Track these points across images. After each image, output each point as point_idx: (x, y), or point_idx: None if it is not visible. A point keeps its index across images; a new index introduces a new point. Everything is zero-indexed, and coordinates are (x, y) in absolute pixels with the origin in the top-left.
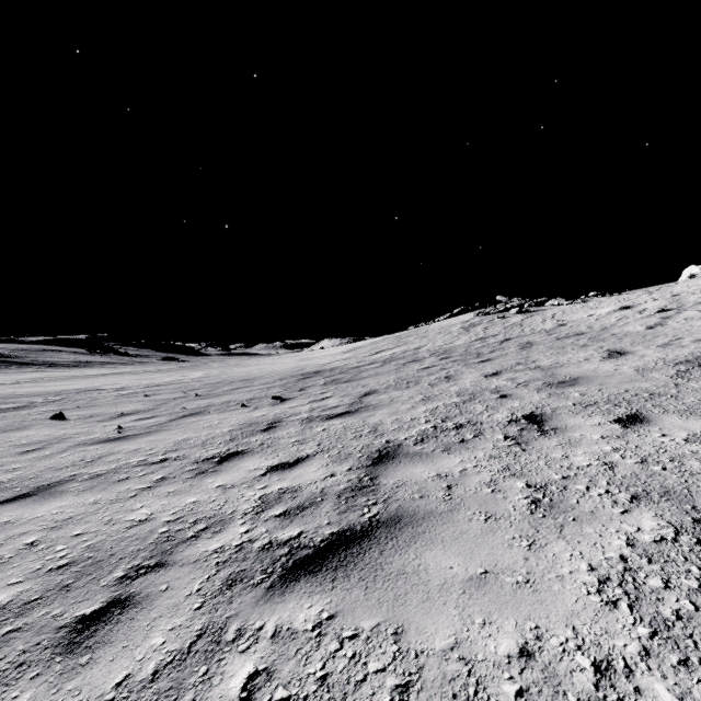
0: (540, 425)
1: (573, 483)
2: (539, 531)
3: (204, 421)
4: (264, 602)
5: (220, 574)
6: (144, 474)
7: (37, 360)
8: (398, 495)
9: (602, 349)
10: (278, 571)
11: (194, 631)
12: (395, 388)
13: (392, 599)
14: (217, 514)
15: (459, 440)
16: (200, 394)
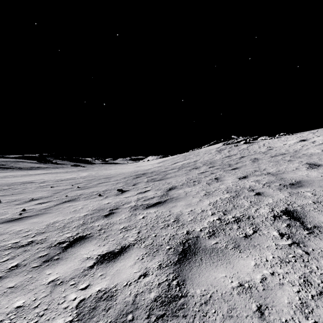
0: (301, 222)
1: None
2: None
3: (73, 206)
4: None
5: None
6: (6, 260)
7: (12, 166)
8: (209, 321)
9: (303, 163)
10: None
11: None
12: (187, 185)
13: None
14: None
15: (243, 235)
16: (80, 186)
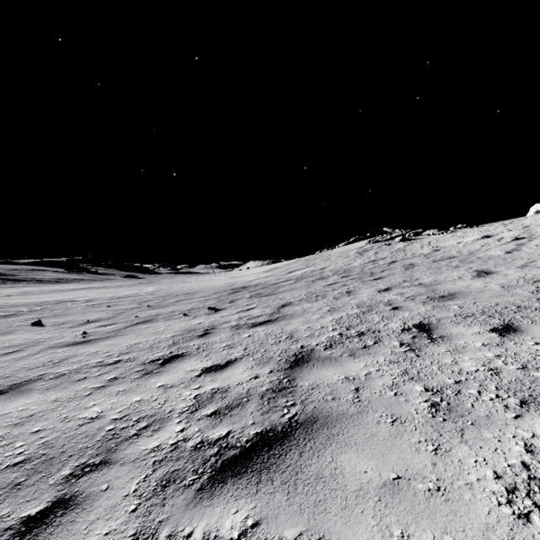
0: (429, 333)
1: (465, 387)
2: (442, 435)
3: (152, 327)
4: (194, 506)
5: (156, 474)
6: (99, 374)
7: (27, 278)
8: (313, 397)
9: (472, 270)
10: (208, 471)
11: (127, 536)
12: (307, 300)
13: (313, 506)
14: (157, 412)
15: (362, 346)
16: (152, 305)
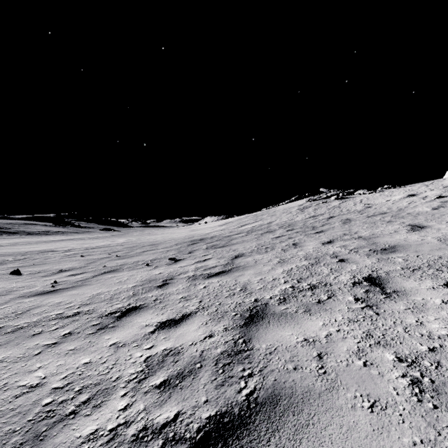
0: (381, 287)
1: (444, 358)
2: (441, 434)
3: (117, 277)
4: None
5: None
6: (55, 328)
7: (20, 230)
8: (272, 364)
9: (405, 224)
10: None
11: None
12: (257, 252)
13: None
14: (103, 380)
15: (316, 301)
16: (120, 255)
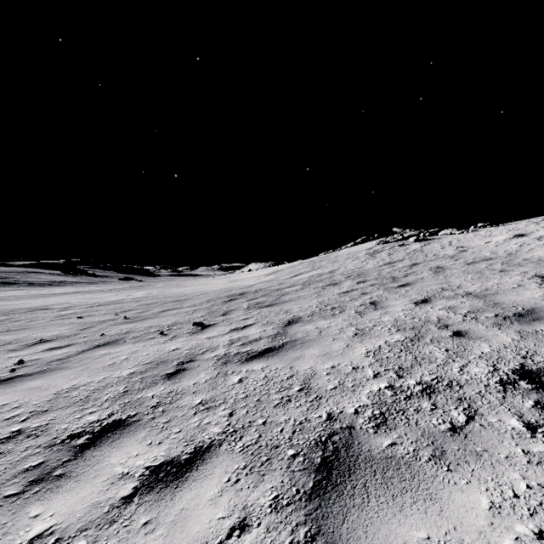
0: None
1: None
2: None
3: (111, 355)
4: None
5: None
6: None
7: (19, 280)
8: None
9: (529, 275)
10: None
11: None
12: (320, 315)
13: None
14: None
15: (447, 427)
16: (129, 317)
